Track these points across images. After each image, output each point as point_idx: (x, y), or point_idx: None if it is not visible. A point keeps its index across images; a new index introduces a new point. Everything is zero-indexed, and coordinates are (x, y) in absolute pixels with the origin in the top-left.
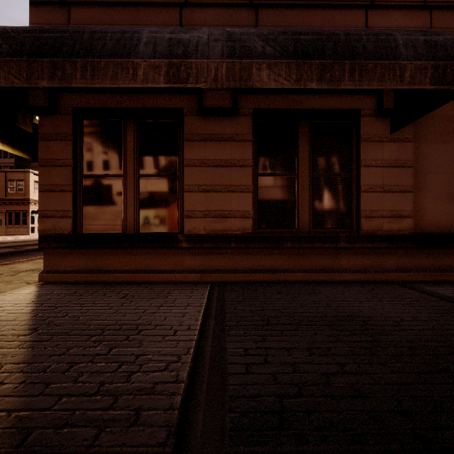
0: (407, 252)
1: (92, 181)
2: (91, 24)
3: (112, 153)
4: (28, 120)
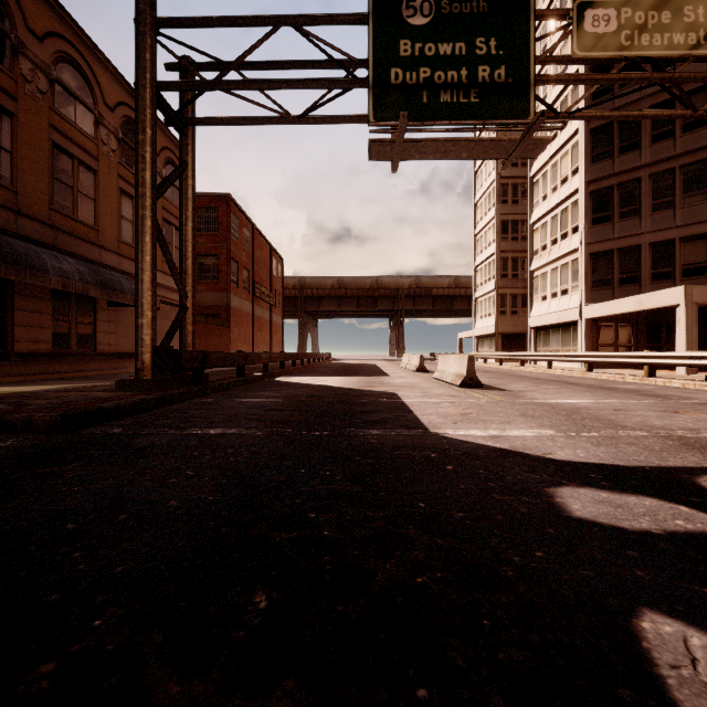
0: (113, 361)
1: None
2: None
3: None
4: None
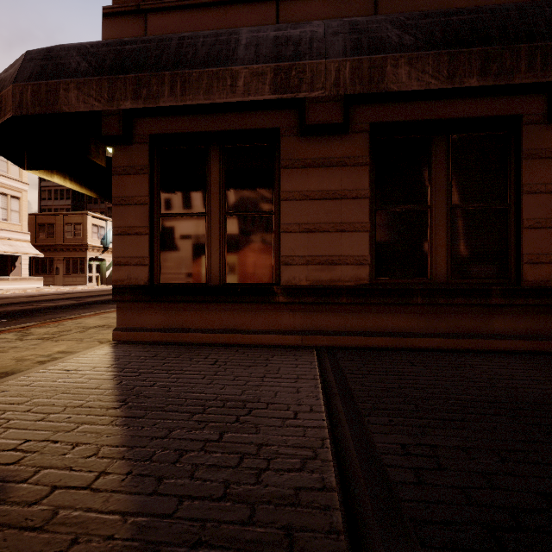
0: None
1: (171, 222)
2: (171, 33)
3: (194, 187)
4: (100, 152)
